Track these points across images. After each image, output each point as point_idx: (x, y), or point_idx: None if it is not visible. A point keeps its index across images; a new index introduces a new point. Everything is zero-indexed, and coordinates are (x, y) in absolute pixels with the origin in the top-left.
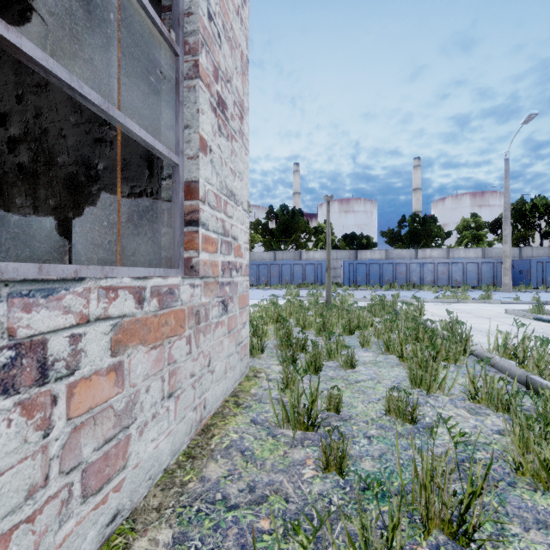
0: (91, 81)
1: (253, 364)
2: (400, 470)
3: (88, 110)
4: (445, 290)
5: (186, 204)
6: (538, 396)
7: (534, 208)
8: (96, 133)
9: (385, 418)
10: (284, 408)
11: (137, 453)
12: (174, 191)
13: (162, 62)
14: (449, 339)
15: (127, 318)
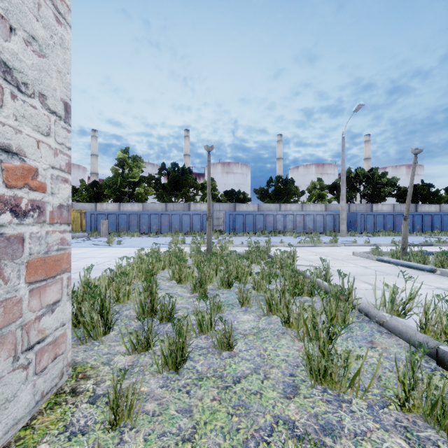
0: None
1: (85, 357)
2: None
3: None
4: (302, 235)
5: None
6: None
7: (357, 176)
8: None
9: None
10: None
11: None
12: None
13: None
14: (337, 296)
15: None
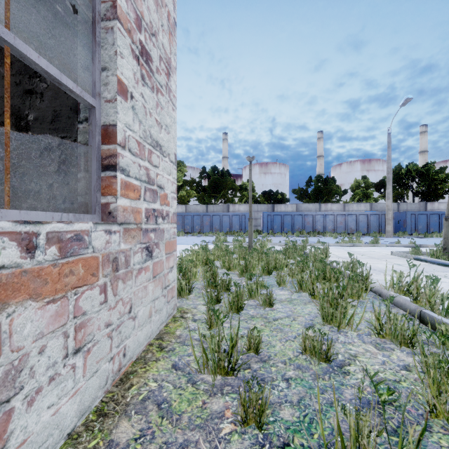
0: (21, 34)
1: (181, 305)
2: (321, 426)
3: (19, 62)
4: (343, 236)
5: (103, 149)
6: (444, 335)
7: (408, 172)
8: (26, 85)
9: (301, 358)
10: (205, 353)
11: (25, 427)
12: (90, 134)
13: (79, 1)
14: (353, 278)
15: (6, 270)
